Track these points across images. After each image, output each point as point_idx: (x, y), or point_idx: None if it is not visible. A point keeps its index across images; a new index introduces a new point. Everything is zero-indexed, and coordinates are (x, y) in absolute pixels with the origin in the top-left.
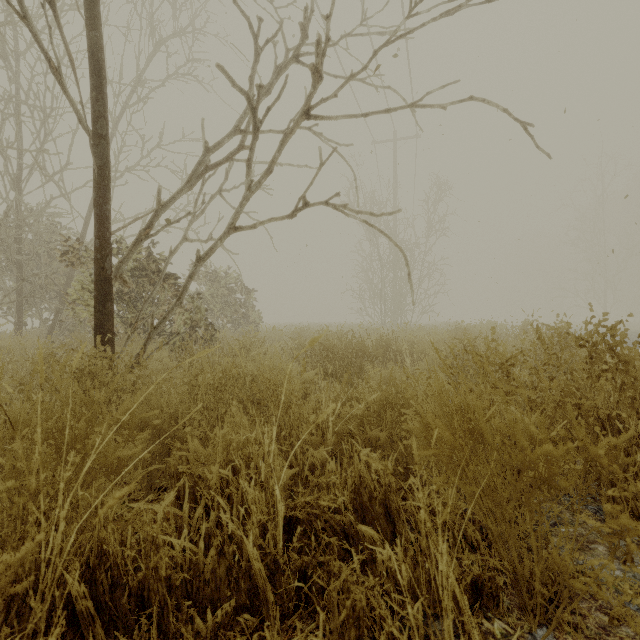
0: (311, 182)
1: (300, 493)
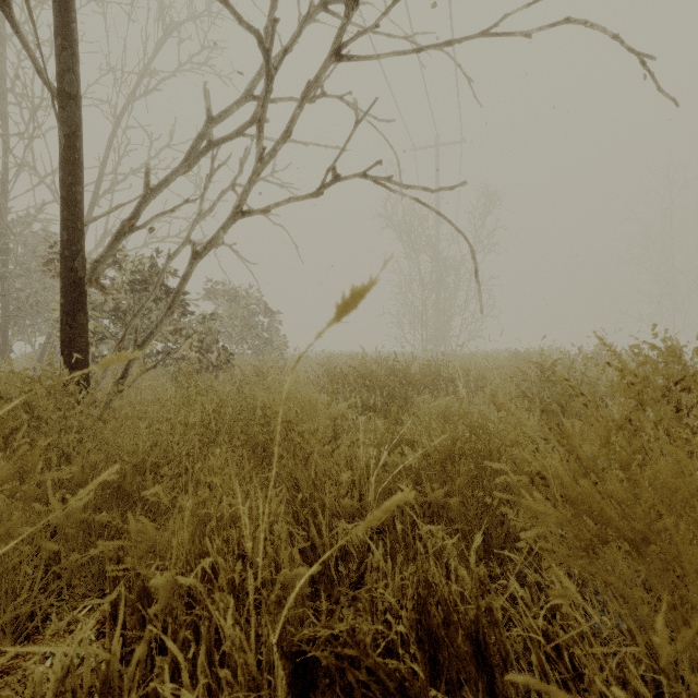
0: (343, 147)
1: (323, 615)
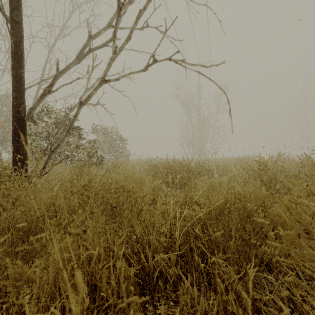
0: (158, 44)
1: None
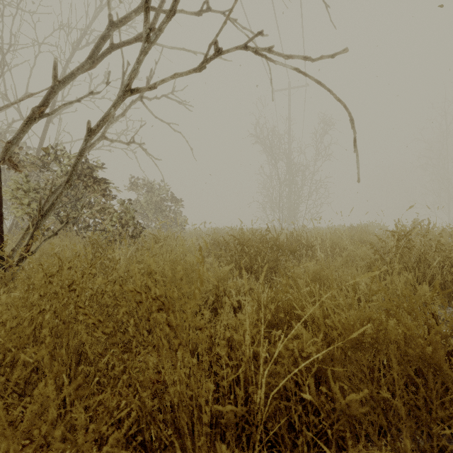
0: (225, 20)
1: None
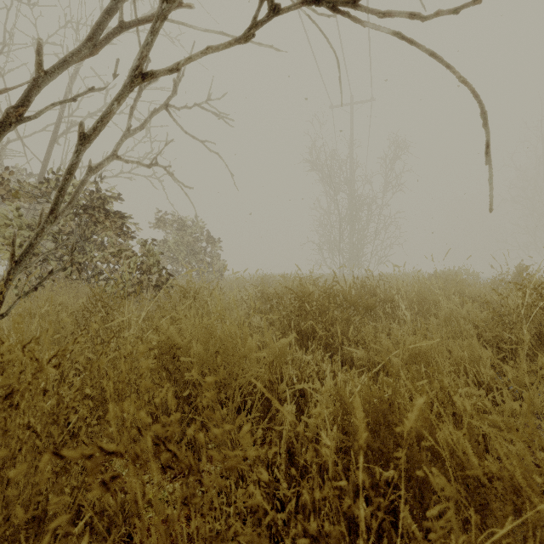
0: None
1: None
